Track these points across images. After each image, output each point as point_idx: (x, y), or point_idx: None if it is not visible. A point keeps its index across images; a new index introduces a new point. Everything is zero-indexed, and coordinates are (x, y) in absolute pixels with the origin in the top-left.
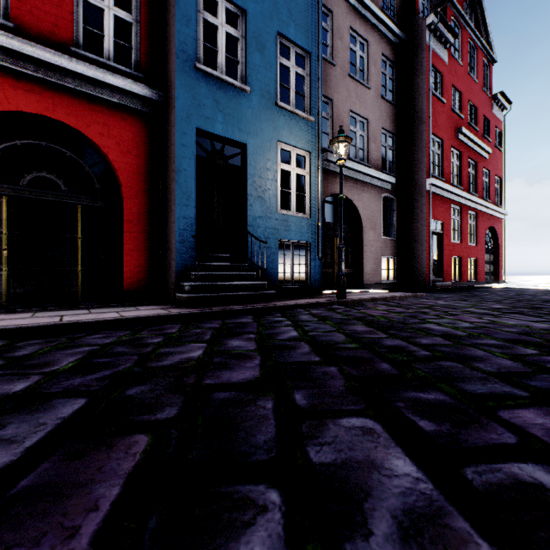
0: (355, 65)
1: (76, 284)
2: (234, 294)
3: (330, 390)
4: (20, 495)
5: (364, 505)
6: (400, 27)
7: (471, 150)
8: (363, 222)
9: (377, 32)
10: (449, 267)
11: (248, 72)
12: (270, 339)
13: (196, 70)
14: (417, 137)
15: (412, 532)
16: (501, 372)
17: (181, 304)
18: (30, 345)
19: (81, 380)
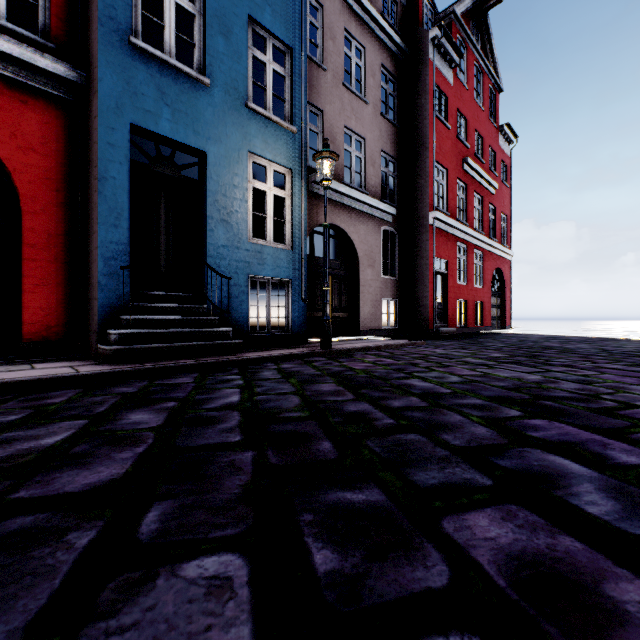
0: (350, 74)
1: None
2: (183, 344)
3: (215, 497)
4: None
5: None
6: (403, 38)
7: (477, 184)
8: (359, 258)
9: (376, 39)
10: (454, 311)
11: (208, 60)
12: (193, 409)
13: (131, 45)
14: (420, 164)
15: None
16: (470, 447)
17: (104, 359)
18: None
19: None
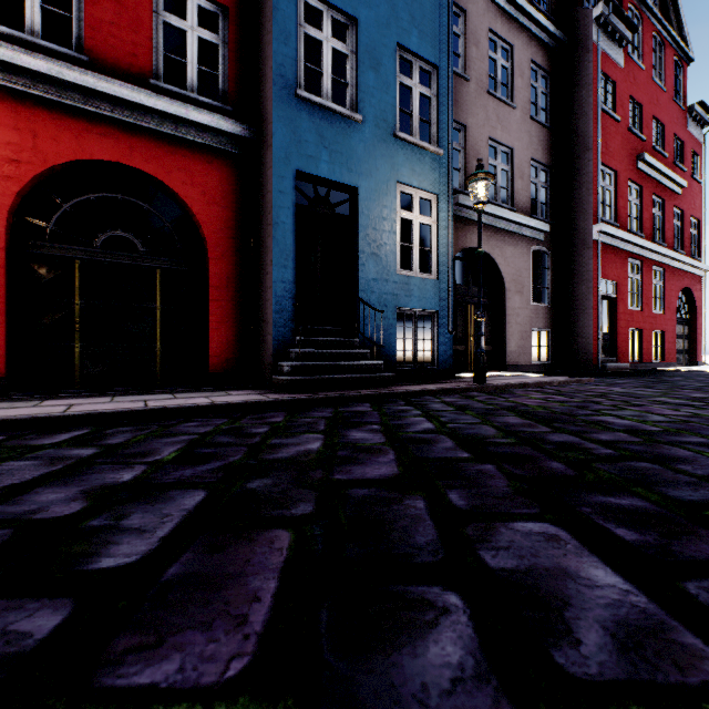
0: (495, 78)
1: (154, 364)
2: (343, 376)
3: (492, 491)
4: (173, 582)
5: (565, 614)
6: (557, 24)
7: (656, 184)
8: (505, 283)
9: (525, 32)
10: (624, 343)
11: (360, 97)
12: (400, 431)
13: (296, 98)
14: (580, 170)
15: (630, 644)
16: None
17: (280, 389)
18: (120, 433)
19: (191, 471)
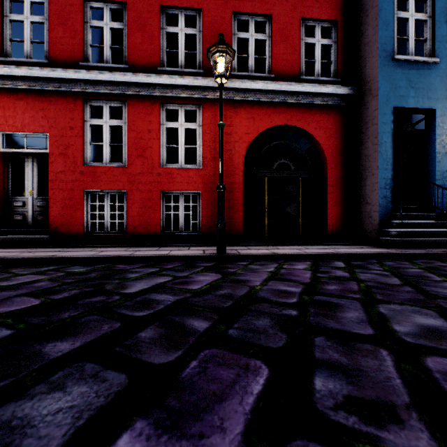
0: None
1: (298, 229)
2: (435, 239)
3: None
4: None
5: None
6: None
7: None
8: None
9: None
10: None
11: (436, 45)
12: None
13: (392, 61)
14: None
15: None
16: None
17: (390, 245)
18: (365, 265)
19: None
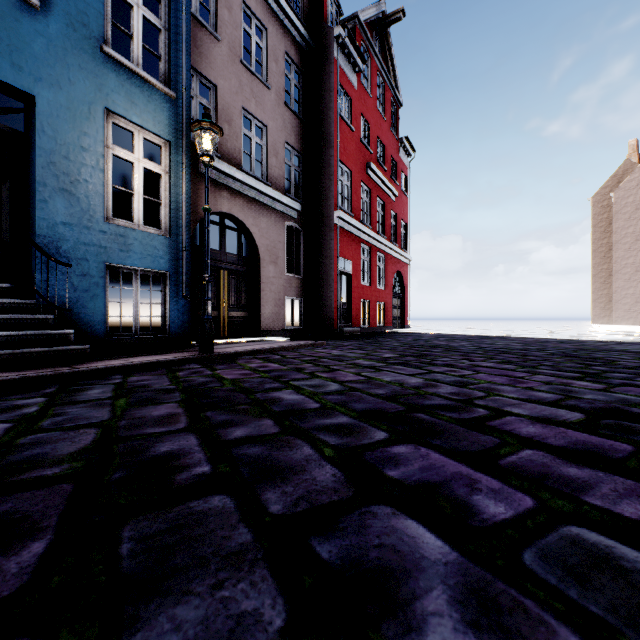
0: (250, 53)
1: None
2: None
3: None
4: None
5: None
6: (308, 31)
7: (380, 189)
8: (260, 253)
9: (280, 23)
10: (358, 311)
11: None
12: None
13: None
14: (325, 162)
15: None
16: (294, 515)
17: None
18: None
19: None
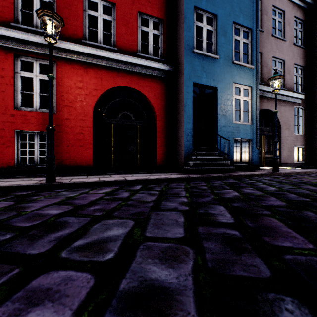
0: (275, 28)
1: (137, 162)
2: (214, 168)
3: None
4: (255, 227)
5: None
6: None
7: None
8: (281, 125)
9: (291, 3)
10: None
11: (218, 48)
12: (264, 190)
13: (193, 53)
14: None
15: None
16: None
17: (189, 172)
18: (154, 187)
19: (204, 199)
